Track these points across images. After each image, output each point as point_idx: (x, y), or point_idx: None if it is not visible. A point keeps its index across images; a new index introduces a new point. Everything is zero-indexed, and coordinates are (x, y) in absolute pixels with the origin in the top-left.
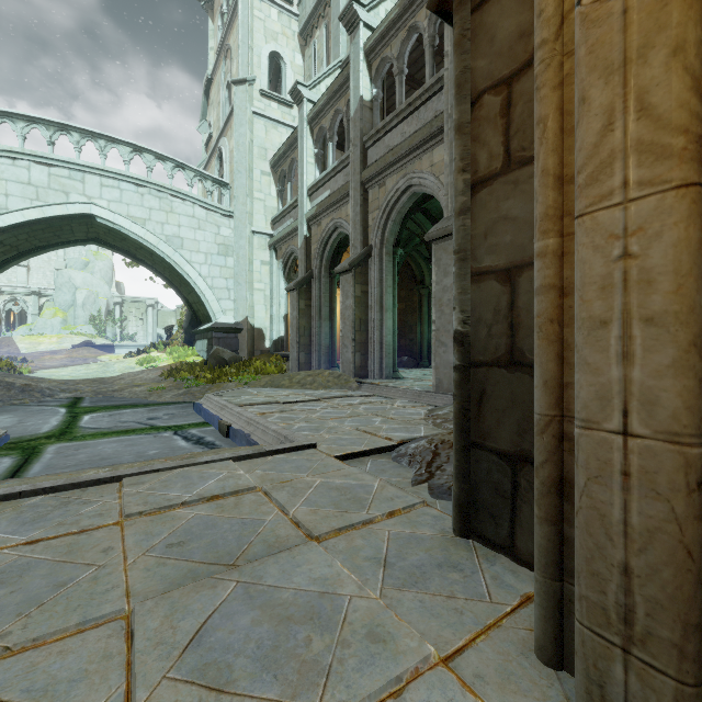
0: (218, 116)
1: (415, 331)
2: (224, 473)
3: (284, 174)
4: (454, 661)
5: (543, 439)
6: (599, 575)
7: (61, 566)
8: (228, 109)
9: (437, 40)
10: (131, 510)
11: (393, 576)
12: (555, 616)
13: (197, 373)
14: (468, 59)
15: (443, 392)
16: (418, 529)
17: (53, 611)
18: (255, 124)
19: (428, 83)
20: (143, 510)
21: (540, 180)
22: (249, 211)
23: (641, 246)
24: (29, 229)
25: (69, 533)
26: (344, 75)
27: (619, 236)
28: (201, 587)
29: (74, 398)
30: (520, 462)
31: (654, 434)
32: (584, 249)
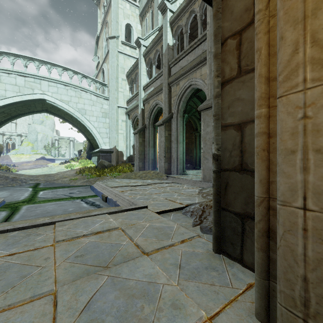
0: (102, 53)
1: (193, 152)
2: (103, 220)
3: (132, 80)
4: (215, 319)
5: (259, 209)
6: (290, 280)
7: (24, 267)
8: (107, 50)
9: (203, 16)
10: (59, 239)
11: (184, 273)
12: (265, 298)
13: (92, 172)
14: (220, 22)
15: (206, 181)
16: (195, 249)
17: (19, 290)
18: (119, 57)
19: (199, 37)
20: (64, 239)
21: (257, 79)
22: (116, 97)
23: (313, 112)
24: (15, 106)
25: (29, 250)
26: (160, 33)
27: (301, 107)
28: (90, 278)
29: (36, 183)
30: (246, 218)
31: (320, 210)
32: (282, 114)
